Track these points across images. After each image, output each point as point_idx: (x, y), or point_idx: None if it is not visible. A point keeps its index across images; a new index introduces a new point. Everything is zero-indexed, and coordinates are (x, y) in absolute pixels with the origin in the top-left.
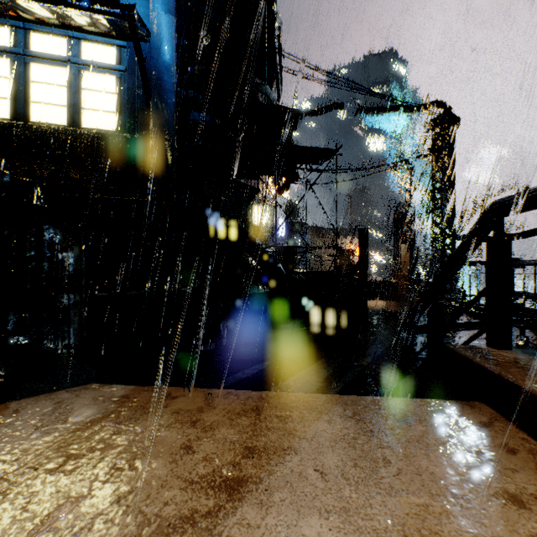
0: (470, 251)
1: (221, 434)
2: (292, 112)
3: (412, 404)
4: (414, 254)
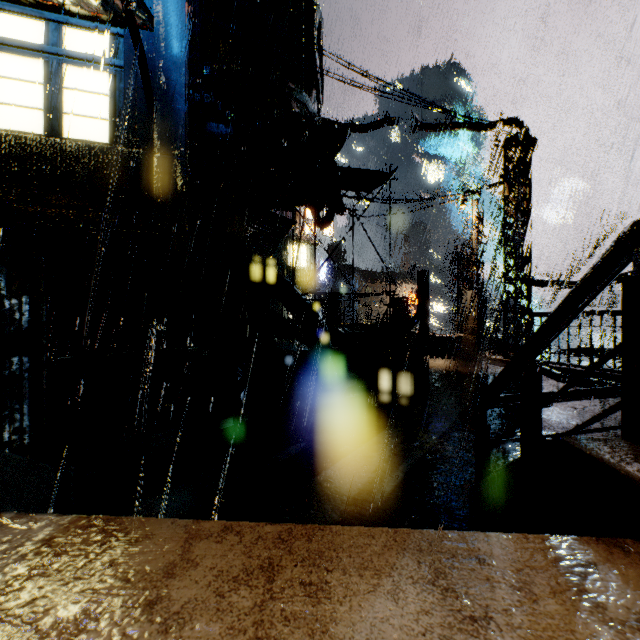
0: (590, 297)
1: (195, 637)
2: (335, 125)
3: (528, 548)
4: (483, 303)
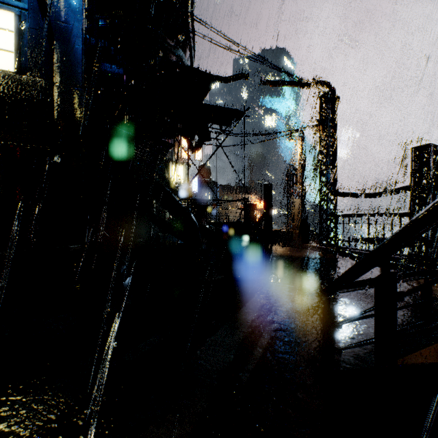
0: None
1: None
2: (204, 74)
3: None
4: (305, 208)
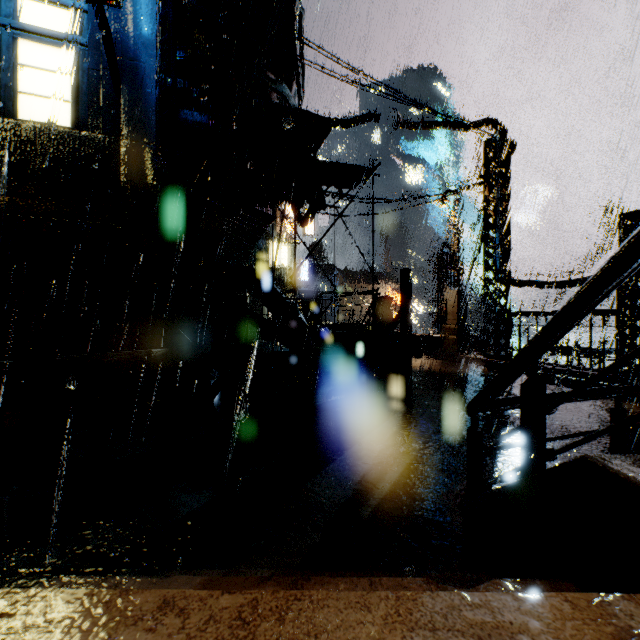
0: (608, 290)
1: None
2: (317, 118)
3: (574, 618)
4: (463, 303)
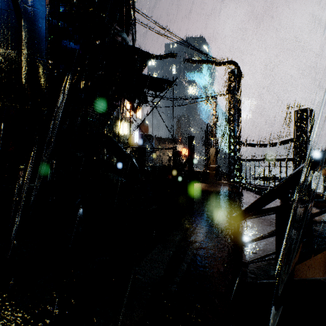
0: None
1: None
2: (142, 52)
3: None
4: (218, 154)
